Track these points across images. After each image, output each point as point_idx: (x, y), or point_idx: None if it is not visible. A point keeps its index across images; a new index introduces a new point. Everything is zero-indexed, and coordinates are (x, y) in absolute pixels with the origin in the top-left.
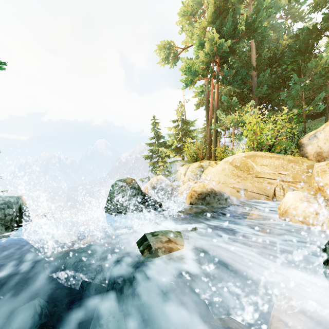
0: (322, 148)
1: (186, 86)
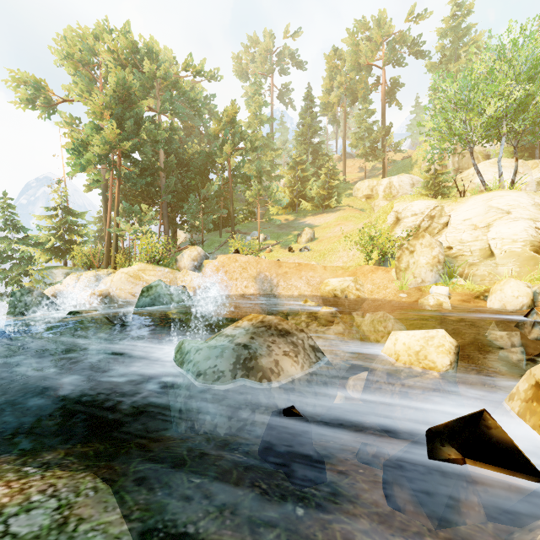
0: (185, 264)
1: (75, 172)
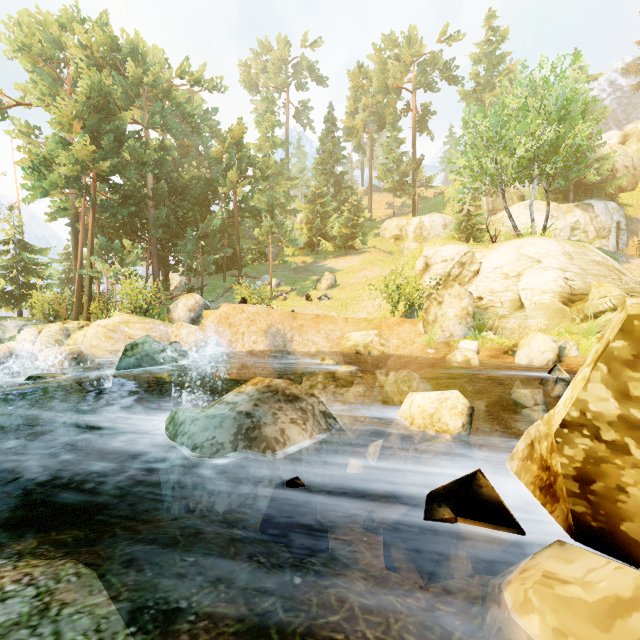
0: (180, 314)
1: (34, 197)
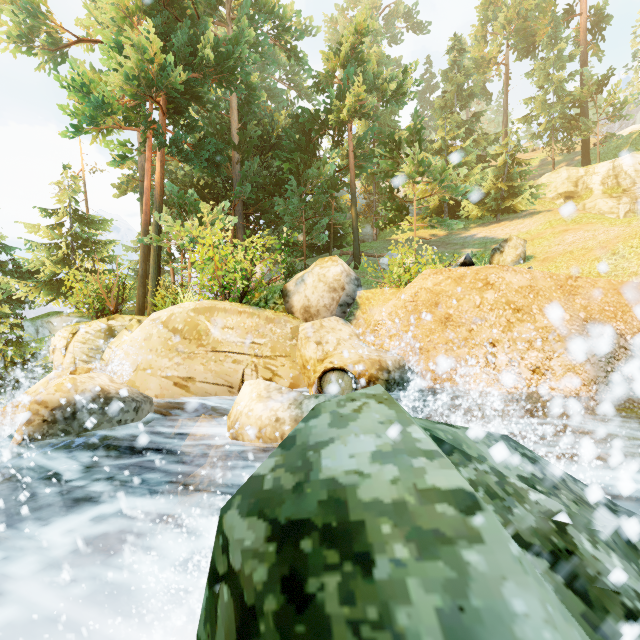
0: (310, 300)
1: (78, 129)
